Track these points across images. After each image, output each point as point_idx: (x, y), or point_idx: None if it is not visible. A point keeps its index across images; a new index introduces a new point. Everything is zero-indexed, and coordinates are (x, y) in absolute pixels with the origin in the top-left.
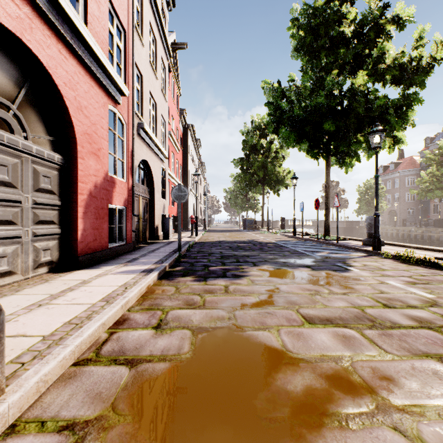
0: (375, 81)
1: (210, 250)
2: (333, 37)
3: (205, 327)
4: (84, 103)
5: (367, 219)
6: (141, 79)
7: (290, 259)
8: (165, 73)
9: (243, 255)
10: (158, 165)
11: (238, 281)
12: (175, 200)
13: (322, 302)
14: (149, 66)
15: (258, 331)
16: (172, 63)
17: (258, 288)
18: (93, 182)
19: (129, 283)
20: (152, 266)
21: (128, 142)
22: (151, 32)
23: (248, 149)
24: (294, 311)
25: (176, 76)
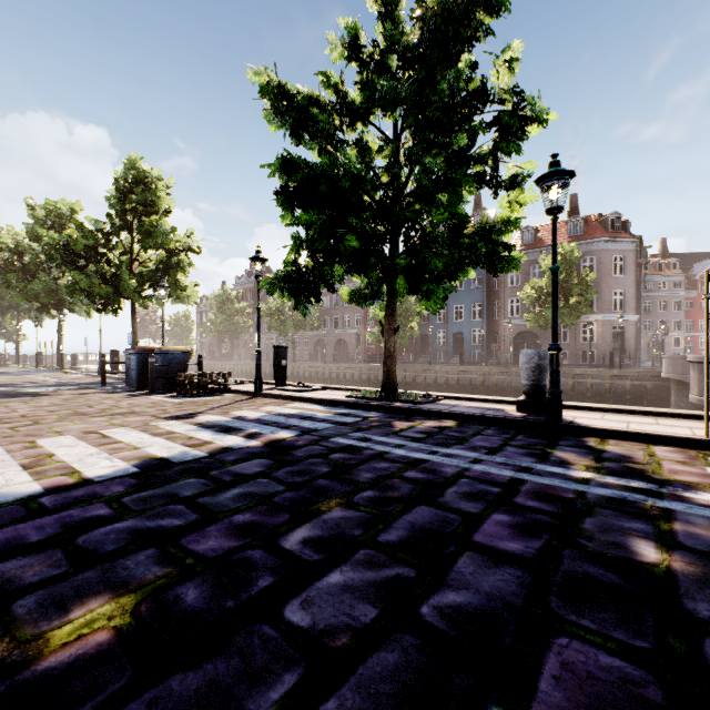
0: None
1: None
2: None
3: None
4: None
5: (71, 355)
6: None
7: None
8: None
9: None
10: None
11: None
12: None
13: None
14: None
15: None
16: None
17: None
18: None
19: None
20: None
21: None
22: None
23: None
24: None
25: None
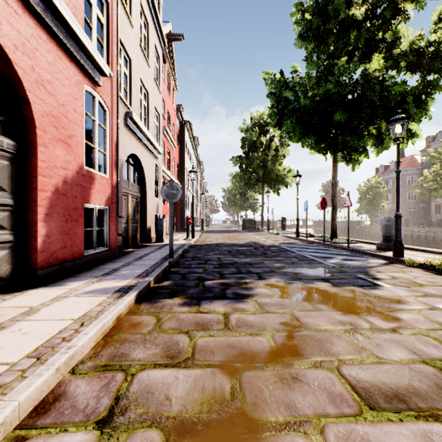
0: (389, 68)
1: (206, 255)
2: (343, 20)
3: (191, 422)
4: (46, 76)
5: (382, 220)
6: (130, 64)
7: (300, 268)
8: (159, 62)
9: (245, 262)
10: (151, 161)
11: (242, 305)
12: (166, 199)
13: (371, 350)
14: (140, 51)
15: (286, 433)
16: (167, 54)
17: (270, 318)
18: (61, 176)
19: (90, 314)
20: (132, 282)
21: (112, 131)
22: (142, 15)
23: (248, 147)
24: (335, 373)
25: (173, 69)
